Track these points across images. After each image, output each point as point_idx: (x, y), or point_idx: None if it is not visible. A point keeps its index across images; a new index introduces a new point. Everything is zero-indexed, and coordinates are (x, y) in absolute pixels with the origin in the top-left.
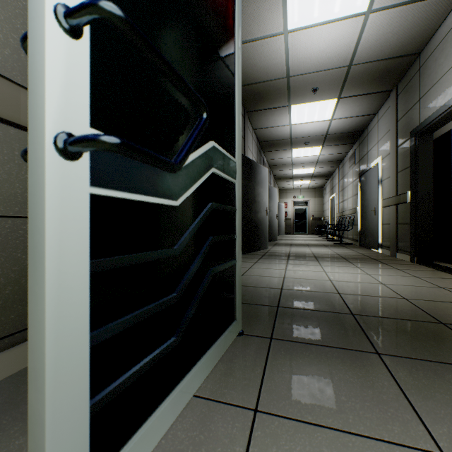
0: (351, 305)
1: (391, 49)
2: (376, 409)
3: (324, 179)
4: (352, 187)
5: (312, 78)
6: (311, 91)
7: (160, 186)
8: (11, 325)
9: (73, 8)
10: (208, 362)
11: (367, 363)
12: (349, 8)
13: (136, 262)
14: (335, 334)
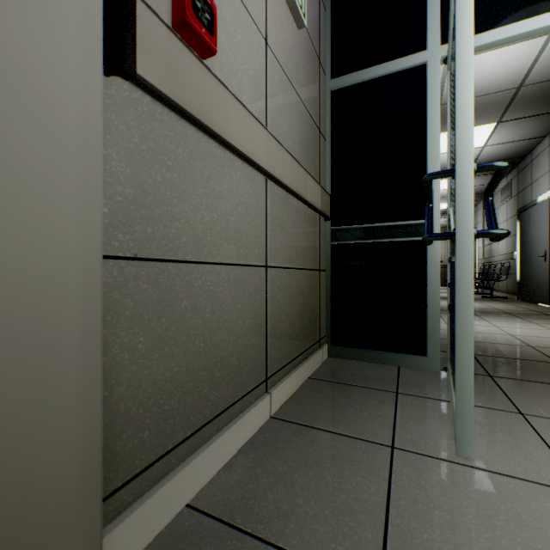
0: None
1: None
2: None
3: None
4: (505, 226)
5: None
6: None
7: None
8: (298, 349)
9: (484, 166)
10: None
11: None
12: None
13: None
14: None
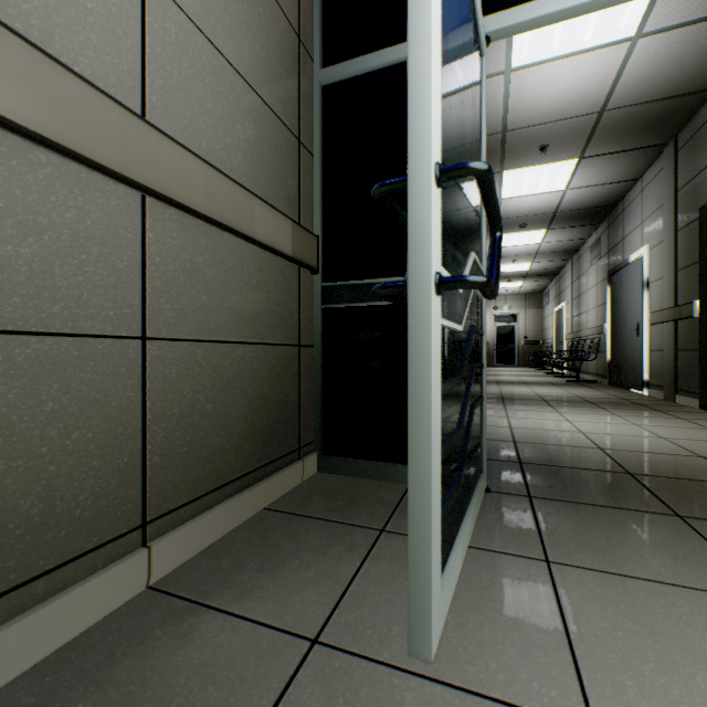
0: (623, 463)
1: (669, 85)
2: (692, 566)
3: (545, 279)
4: (595, 292)
5: (541, 131)
6: (538, 150)
7: (456, 311)
8: (242, 466)
9: (451, 169)
10: (473, 513)
11: (667, 525)
12: (608, 34)
13: (450, 389)
14: (614, 494)
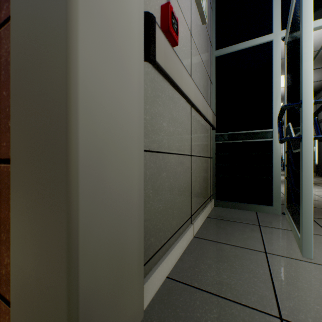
0: None
1: None
2: None
3: None
4: None
5: None
6: None
7: None
8: (202, 201)
9: (318, 101)
10: None
11: None
12: None
13: None
14: None
